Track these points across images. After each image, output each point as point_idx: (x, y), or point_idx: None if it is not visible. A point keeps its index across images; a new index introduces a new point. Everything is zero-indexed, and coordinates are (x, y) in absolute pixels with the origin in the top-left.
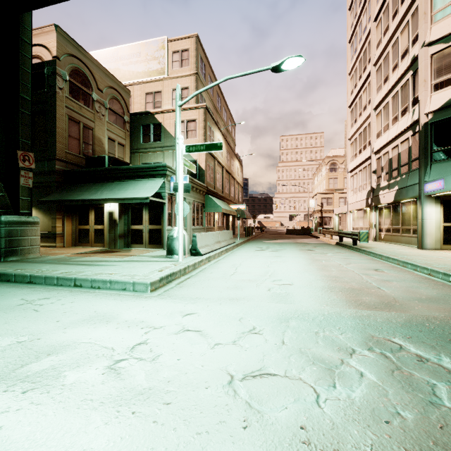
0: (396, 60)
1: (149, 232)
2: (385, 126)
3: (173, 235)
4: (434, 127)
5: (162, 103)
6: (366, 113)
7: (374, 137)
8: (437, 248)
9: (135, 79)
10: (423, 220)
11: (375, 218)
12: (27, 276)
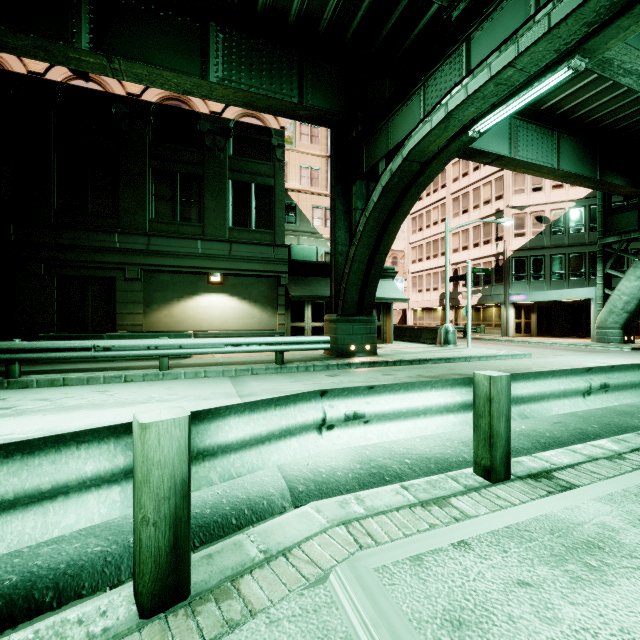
0: (478, 202)
1: None
2: (464, 246)
3: (450, 330)
4: (514, 260)
5: (288, 178)
6: (438, 228)
7: (450, 251)
8: (513, 336)
9: None
10: (508, 318)
11: (453, 316)
12: (468, 357)
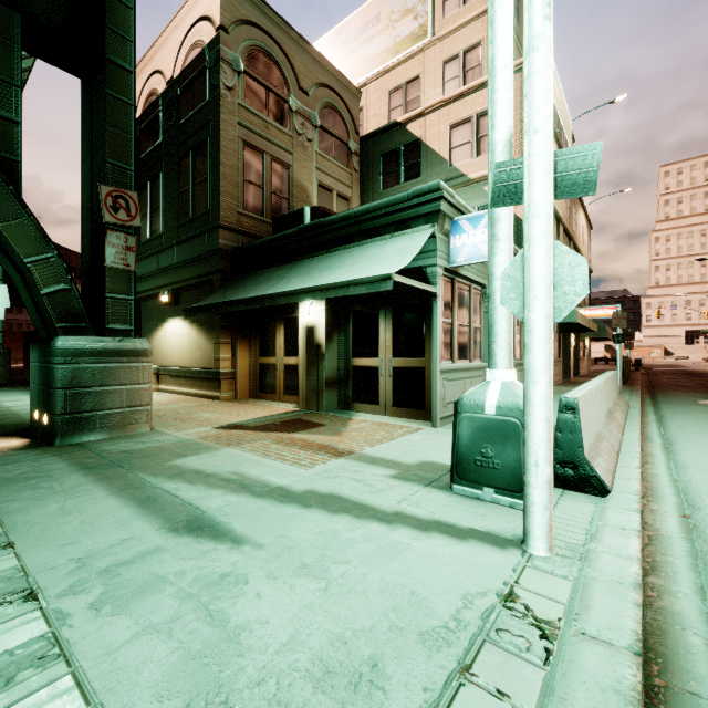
0: None
1: (392, 374)
2: None
3: (480, 404)
4: None
5: (421, 101)
6: None
7: None
8: None
9: (370, 72)
10: None
11: None
12: None
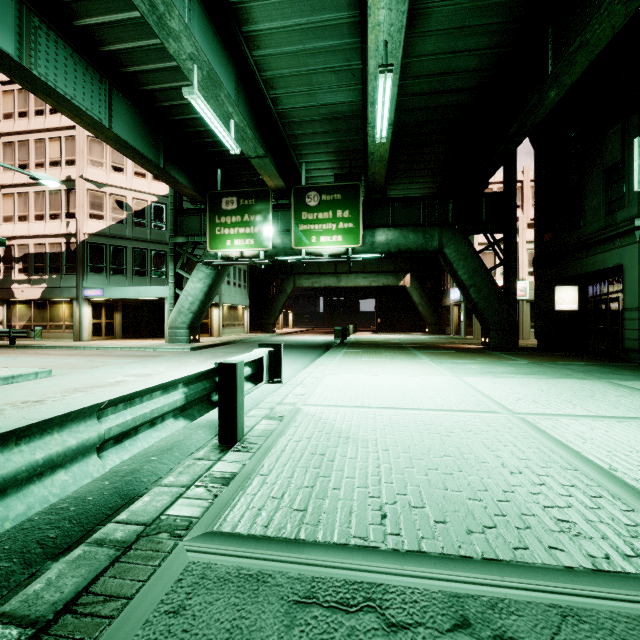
0: (42, 159)
1: None
2: (22, 215)
3: None
4: (90, 246)
5: None
6: None
7: None
8: (90, 340)
9: None
10: (82, 318)
11: (4, 314)
12: None
